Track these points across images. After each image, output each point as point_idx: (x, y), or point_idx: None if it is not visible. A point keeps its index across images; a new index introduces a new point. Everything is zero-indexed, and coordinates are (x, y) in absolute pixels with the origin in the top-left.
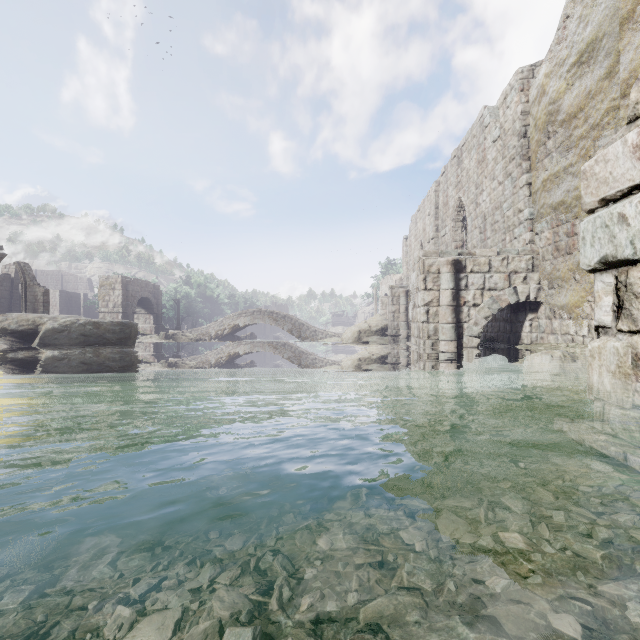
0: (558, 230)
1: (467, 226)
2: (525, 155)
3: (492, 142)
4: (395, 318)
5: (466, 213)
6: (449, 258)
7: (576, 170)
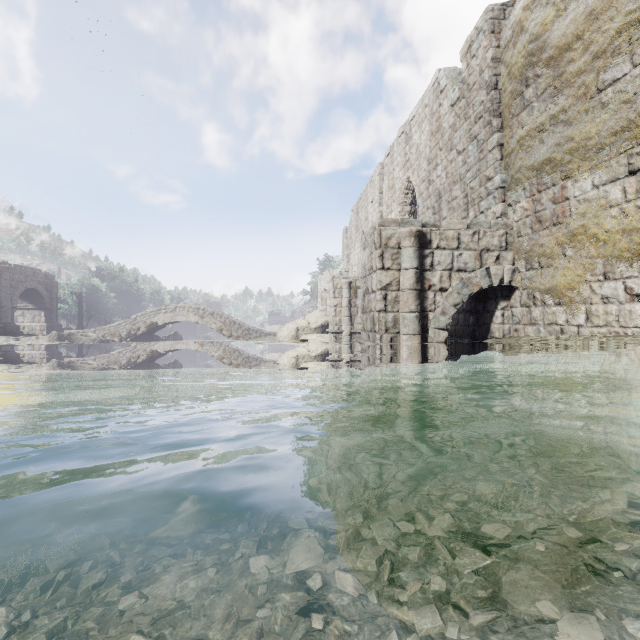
0: (540, 197)
1: (417, 208)
2: (496, 110)
3: (449, 107)
4: (337, 313)
5: (416, 193)
6: (412, 228)
7: (570, 116)
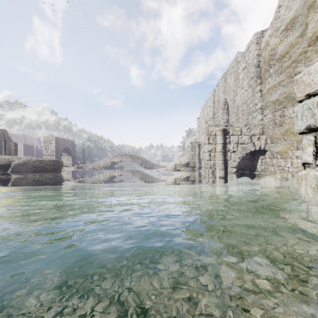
0: (275, 114)
1: (229, 112)
2: (259, 76)
3: (242, 70)
4: (193, 158)
5: (229, 105)
6: (221, 128)
7: (285, 83)
